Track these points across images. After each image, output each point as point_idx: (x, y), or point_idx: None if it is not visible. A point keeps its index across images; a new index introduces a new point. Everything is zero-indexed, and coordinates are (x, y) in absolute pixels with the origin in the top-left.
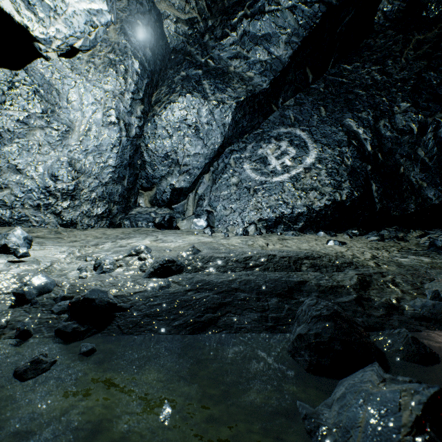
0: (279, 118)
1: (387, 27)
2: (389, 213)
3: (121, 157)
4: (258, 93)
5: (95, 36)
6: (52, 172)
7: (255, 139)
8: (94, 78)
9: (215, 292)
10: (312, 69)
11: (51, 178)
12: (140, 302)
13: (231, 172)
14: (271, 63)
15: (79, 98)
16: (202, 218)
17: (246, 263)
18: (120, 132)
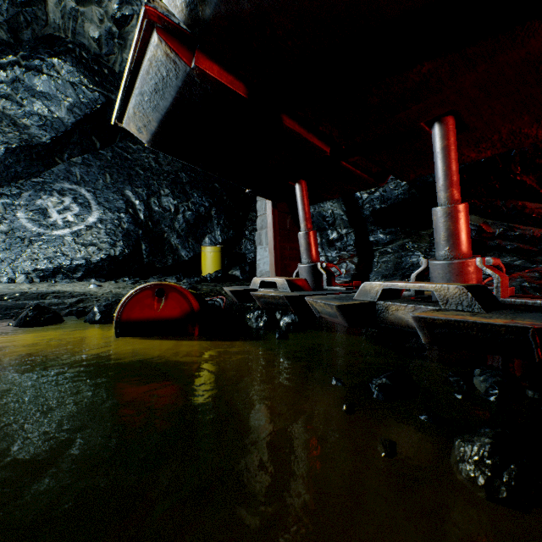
0: (65, 172)
1: None
2: (155, 266)
3: None
4: (37, 145)
5: None
6: None
7: (34, 188)
8: None
9: None
10: (99, 138)
11: None
12: None
13: None
14: (52, 121)
15: None
16: None
17: (2, 297)
18: None
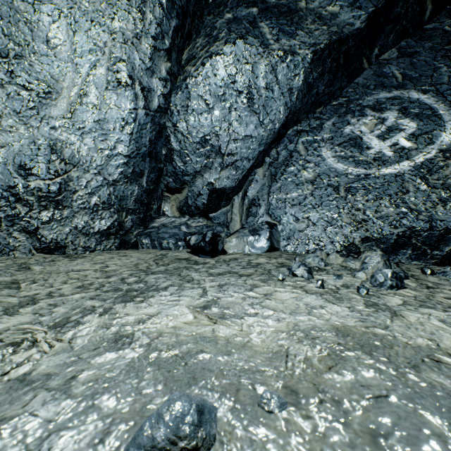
0: (374, 78)
1: None
2: None
3: (137, 142)
4: (348, 36)
5: None
6: (21, 161)
7: (335, 113)
8: (92, 7)
9: None
10: None
11: (18, 172)
12: None
13: (300, 163)
14: None
15: (68, 40)
16: (261, 235)
17: None
18: (135, 100)
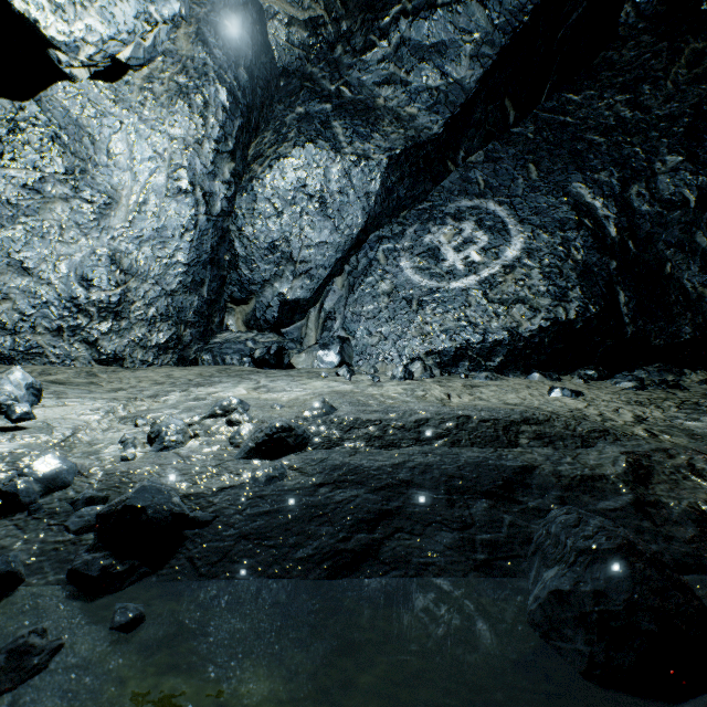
0: (459, 183)
1: (641, 30)
2: (649, 342)
3: (198, 249)
4: (425, 142)
5: (154, 41)
6: (83, 273)
7: (419, 219)
8: (152, 116)
9: (369, 488)
10: (515, 101)
11: (81, 283)
12: (231, 508)
13: (379, 273)
14: (446, 92)
15: (128, 149)
16: (331, 350)
17: (419, 431)
18: (196, 206)
